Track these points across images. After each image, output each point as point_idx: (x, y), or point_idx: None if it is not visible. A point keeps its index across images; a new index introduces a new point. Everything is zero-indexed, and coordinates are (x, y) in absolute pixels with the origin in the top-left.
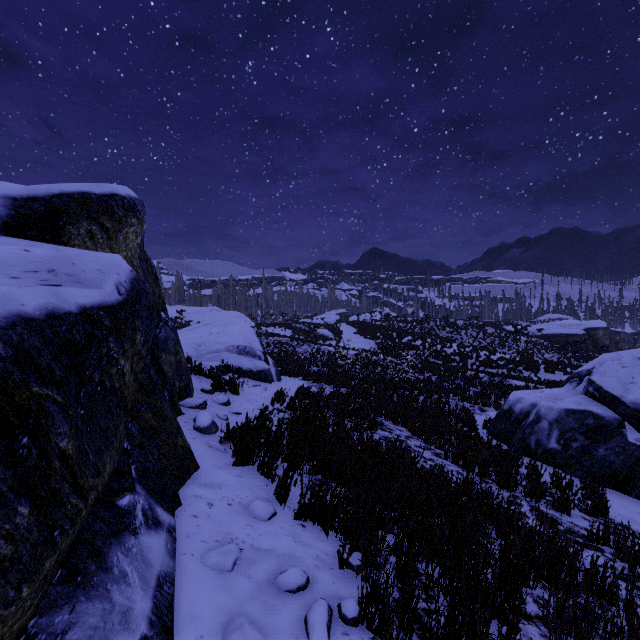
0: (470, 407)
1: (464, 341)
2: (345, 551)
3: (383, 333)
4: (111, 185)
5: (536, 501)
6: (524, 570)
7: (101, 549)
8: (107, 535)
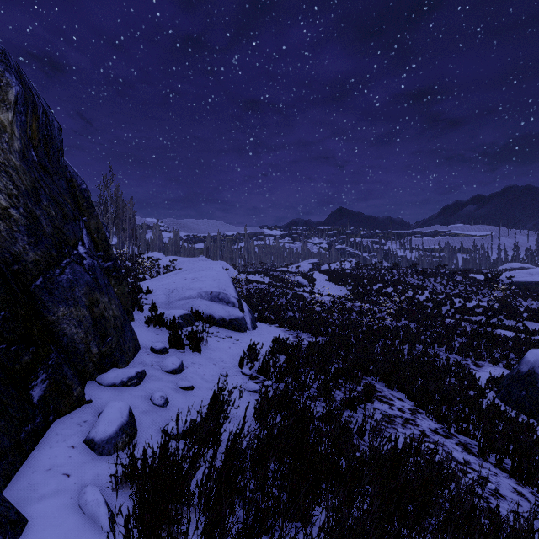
0: (462, 361)
1: (435, 288)
2: None
3: (354, 280)
4: None
5: None
6: None
7: None
8: None
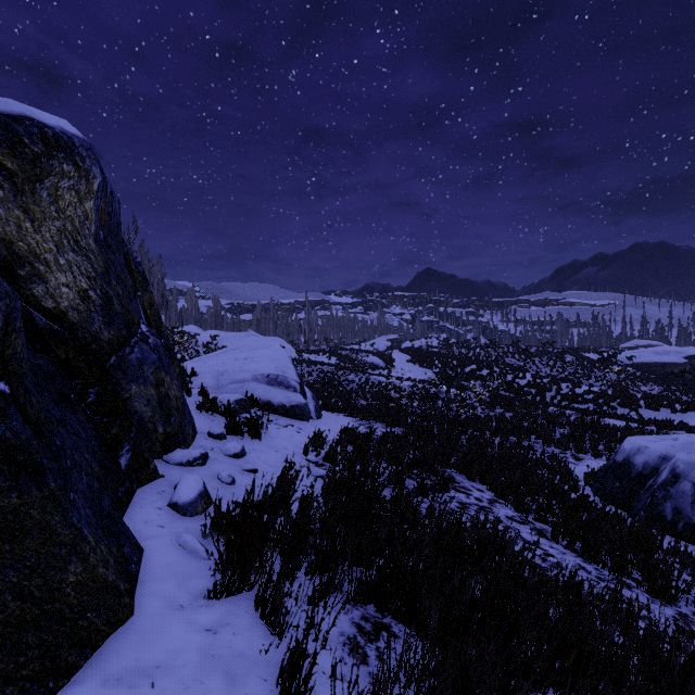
0: (560, 454)
1: (539, 371)
2: None
3: (442, 361)
4: (27, 107)
5: None
6: None
7: None
8: None
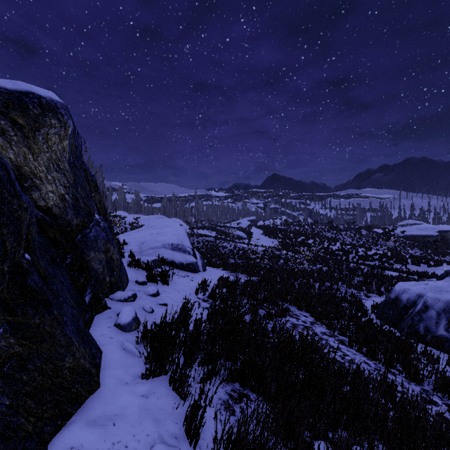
0: (357, 293)
1: (345, 240)
2: None
3: (283, 234)
4: (30, 85)
5: (449, 398)
6: None
7: None
8: None
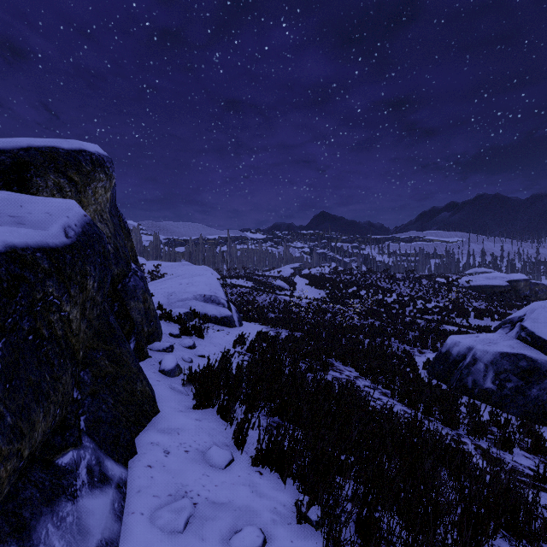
0: (410, 349)
1: (402, 291)
2: (303, 505)
3: (331, 284)
4: (80, 142)
5: (479, 439)
6: (484, 520)
7: (27, 522)
8: (38, 503)
